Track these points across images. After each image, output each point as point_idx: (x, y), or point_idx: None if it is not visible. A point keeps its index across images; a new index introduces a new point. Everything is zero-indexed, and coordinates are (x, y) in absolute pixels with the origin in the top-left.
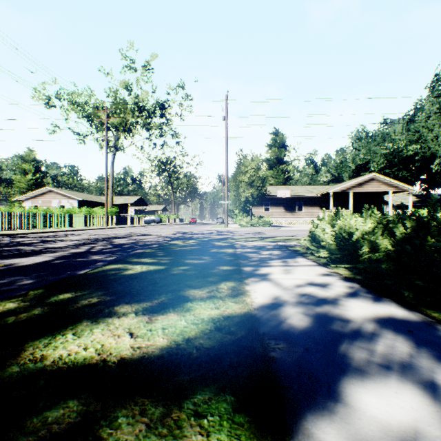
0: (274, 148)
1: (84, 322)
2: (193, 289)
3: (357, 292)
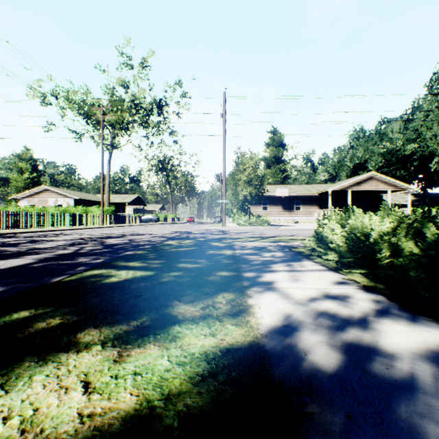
0: (272, 147)
1: (26, 360)
2: (183, 303)
3: (387, 308)
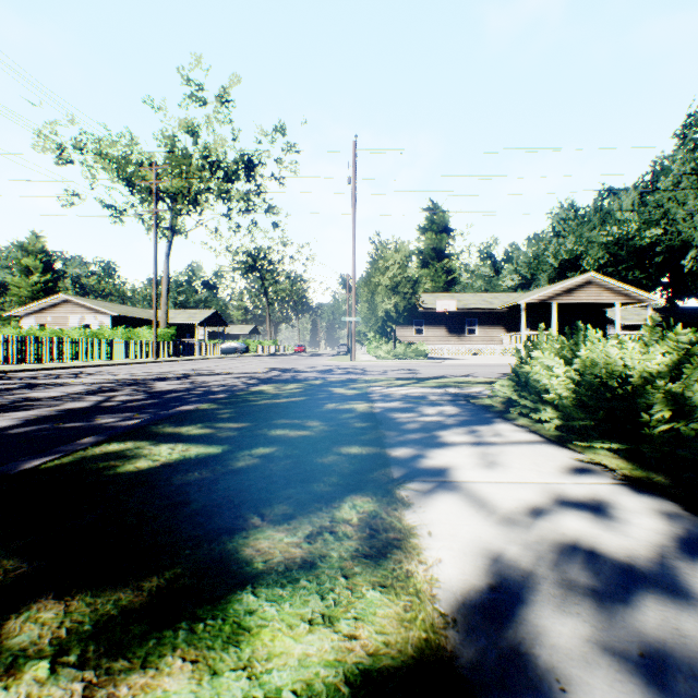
0: (430, 233)
1: None
2: (270, 524)
3: (697, 534)
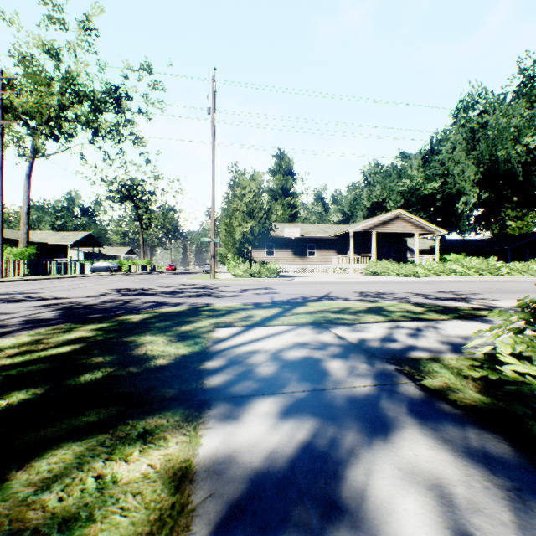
0: (279, 175)
1: None
2: None
3: None
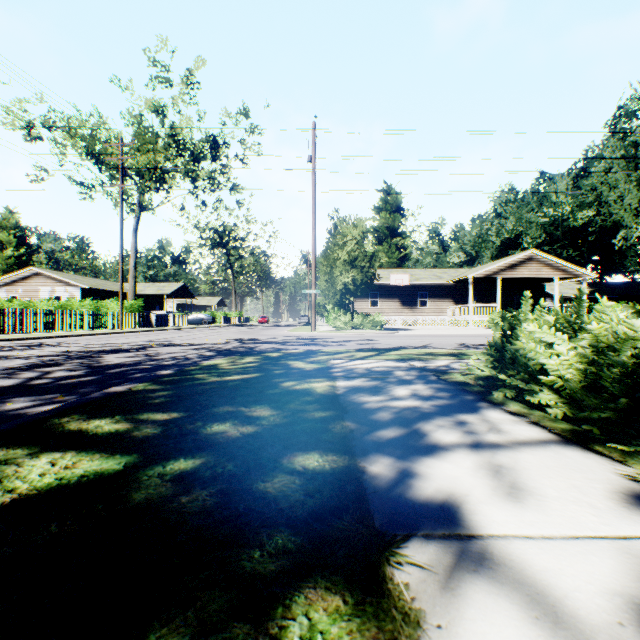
0: (385, 212)
1: None
2: None
3: None
